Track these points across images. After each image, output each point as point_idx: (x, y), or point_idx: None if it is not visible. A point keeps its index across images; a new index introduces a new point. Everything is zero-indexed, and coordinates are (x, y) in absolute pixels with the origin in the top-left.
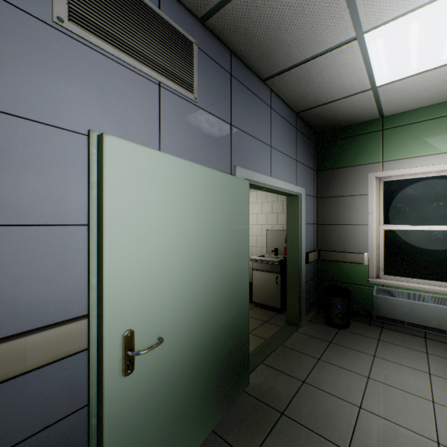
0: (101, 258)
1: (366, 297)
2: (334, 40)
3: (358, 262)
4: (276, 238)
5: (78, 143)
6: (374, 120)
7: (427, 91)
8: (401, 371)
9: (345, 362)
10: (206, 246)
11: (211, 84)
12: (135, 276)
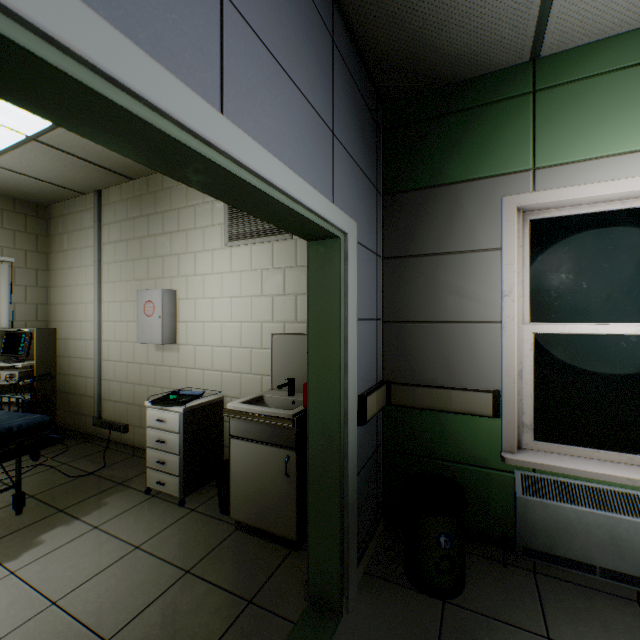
0: None
1: (496, 495)
2: None
3: (479, 414)
4: (294, 353)
5: None
6: (514, 69)
7: None
8: None
9: None
10: None
11: None
12: None
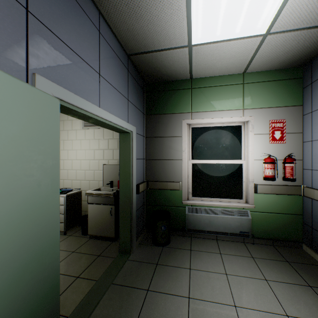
0: None
1: (181, 215)
2: None
3: (176, 189)
4: (112, 172)
5: None
6: (186, 80)
7: (220, 61)
8: (210, 279)
9: (170, 285)
10: None
11: None
12: None
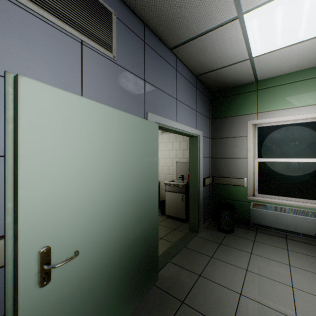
0: (16, 185)
1: (245, 210)
2: (221, 18)
3: (240, 185)
4: (183, 168)
5: (1, 85)
6: (251, 83)
7: (287, 62)
8: (270, 264)
9: (230, 259)
10: (121, 174)
11: (128, 48)
12: (52, 200)
